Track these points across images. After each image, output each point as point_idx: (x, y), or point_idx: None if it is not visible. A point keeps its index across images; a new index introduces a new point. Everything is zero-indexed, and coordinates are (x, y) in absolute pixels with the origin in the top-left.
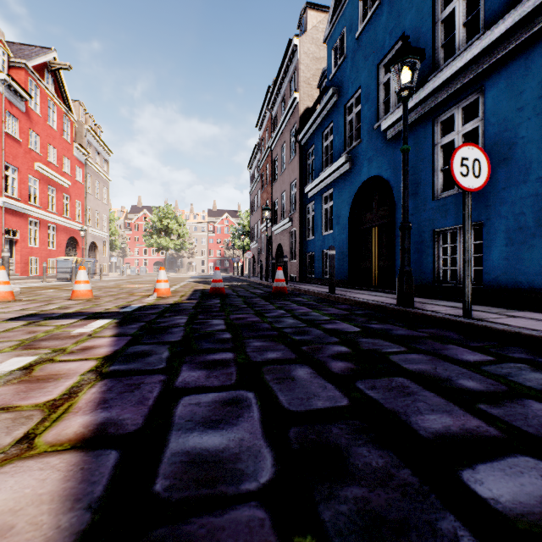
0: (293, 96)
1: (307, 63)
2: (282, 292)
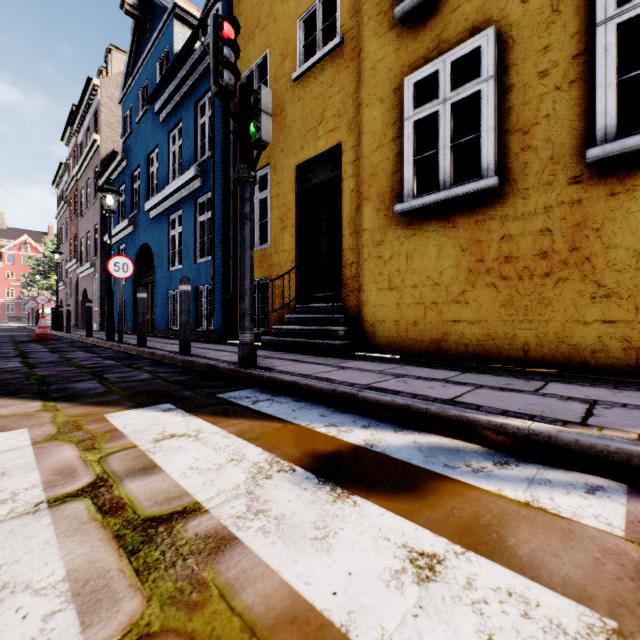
0: (94, 137)
1: (112, 108)
2: (45, 338)
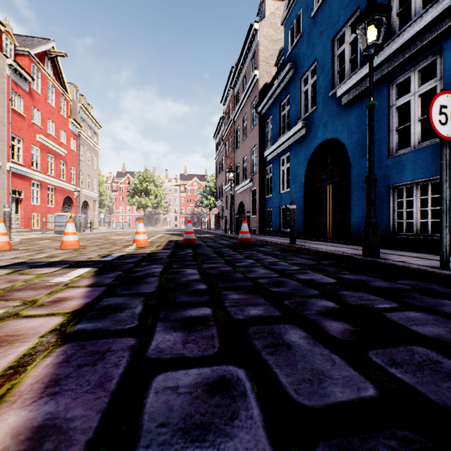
0: (253, 74)
1: (266, 45)
2: (247, 243)
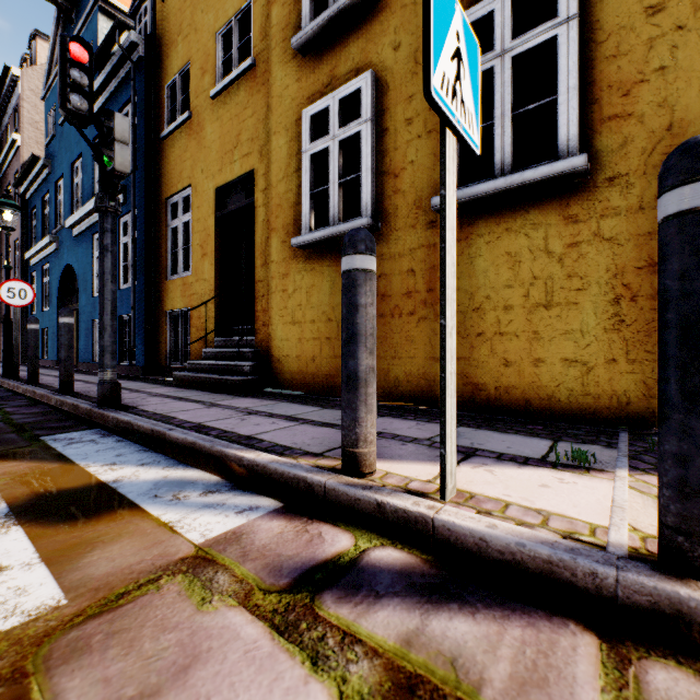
0: (12, 137)
1: (36, 104)
2: None
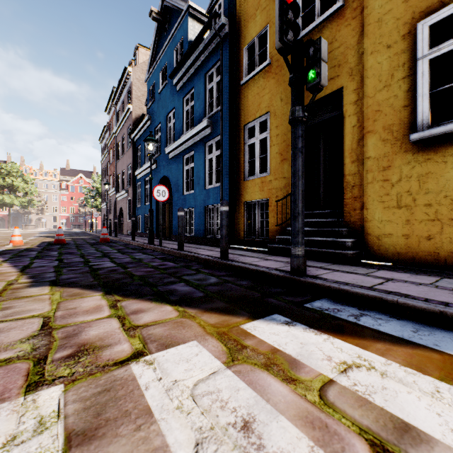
0: (128, 107)
1: (139, 86)
2: (106, 241)
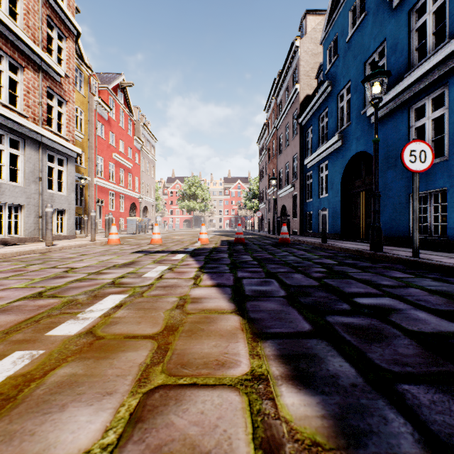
0: (295, 88)
1: (307, 59)
2: (286, 242)
